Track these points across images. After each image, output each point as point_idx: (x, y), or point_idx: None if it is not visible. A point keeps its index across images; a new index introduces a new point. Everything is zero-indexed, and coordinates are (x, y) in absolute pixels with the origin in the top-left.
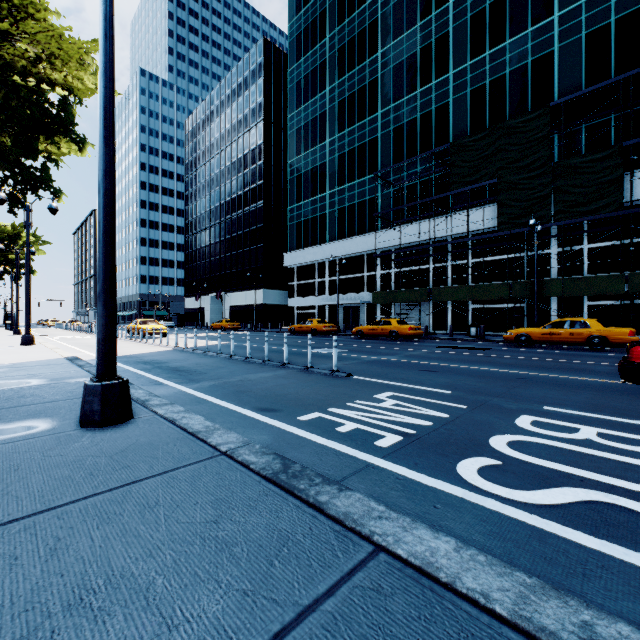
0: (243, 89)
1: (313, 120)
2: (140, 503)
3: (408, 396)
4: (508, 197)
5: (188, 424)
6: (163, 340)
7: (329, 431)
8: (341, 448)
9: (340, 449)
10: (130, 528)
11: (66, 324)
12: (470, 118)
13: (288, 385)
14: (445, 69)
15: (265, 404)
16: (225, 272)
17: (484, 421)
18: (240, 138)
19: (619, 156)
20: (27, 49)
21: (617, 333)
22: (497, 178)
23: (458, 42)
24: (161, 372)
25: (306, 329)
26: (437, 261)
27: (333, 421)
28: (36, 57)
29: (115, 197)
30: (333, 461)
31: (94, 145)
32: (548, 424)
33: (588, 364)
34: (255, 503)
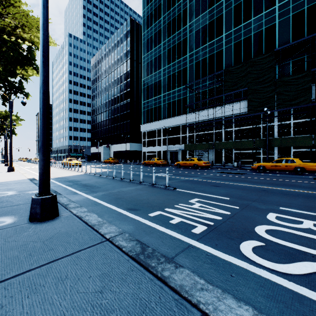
0: (120, 43)
1: (155, 58)
2: (56, 277)
3: (207, 201)
4: (253, 97)
5: (89, 220)
6: (79, 169)
7: (166, 223)
8: (173, 234)
9: (173, 235)
10: (48, 297)
11: (32, 160)
12: (233, 57)
13: (143, 194)
14: (221, 33)
15: (131, 206)
16: (111, 134)
17: (249, 216)
18: (118, 68)
19: (309, 76)
20: (10, 22)
21: (309, 165)
22: (247, 87)
23: (227, 19)
24: (77, 187)
25: (151, 163)
26: (217, 129)
27: (168, 216)
28: (15, 26)
29: (49, 95)
30: (169, 243)
31: None
32: (285, 218)
33: (297, 182)
34: (125, 277)
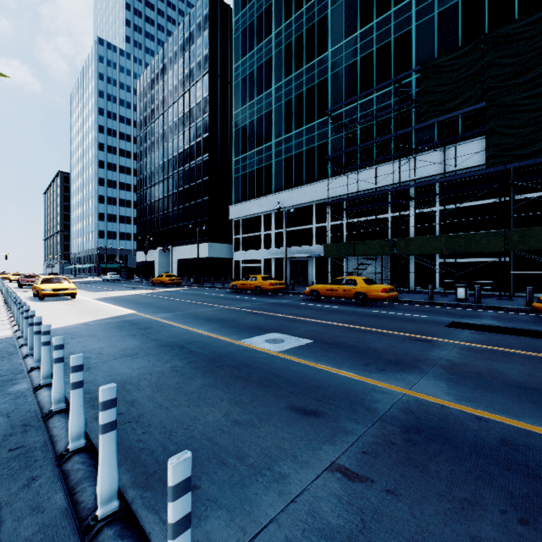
0: (189, 44)
1: (259, 67)
2: None
3: None
4: (501, 123)
5: None
6: (56, 305)
7: None
8: None
9: None
10: None
11: None
12: (437, 44)
13: None
14: None
15: None
16: (172, 226)
17: None
18: (186, 93)
19: None
20: None
21: None
22: (485, 101)
23: None
24: None
25: (249, 286)
26: (397, 209)
27: None
28: None
29: None
30: None
31: (9, 77)
32: None
33: None
34: None
